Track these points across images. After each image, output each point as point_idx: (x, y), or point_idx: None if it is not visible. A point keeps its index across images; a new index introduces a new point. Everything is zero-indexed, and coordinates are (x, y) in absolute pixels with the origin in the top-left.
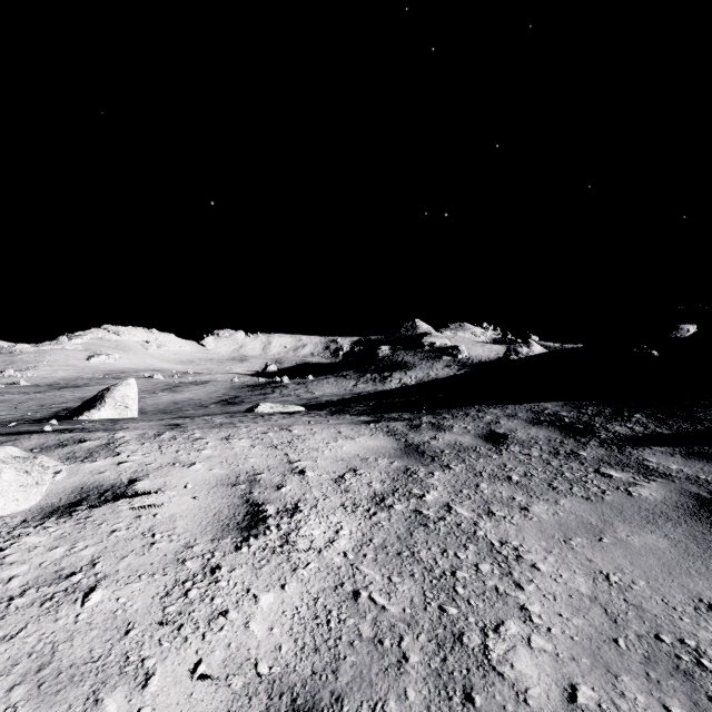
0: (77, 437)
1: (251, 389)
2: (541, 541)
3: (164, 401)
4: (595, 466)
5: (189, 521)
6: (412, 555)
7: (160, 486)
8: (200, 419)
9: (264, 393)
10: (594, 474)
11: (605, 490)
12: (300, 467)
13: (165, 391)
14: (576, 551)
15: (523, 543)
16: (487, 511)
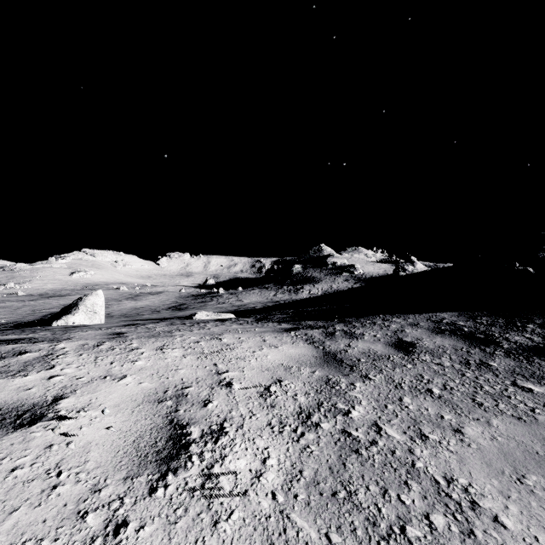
0: (18, 349)
1: (195, 298)
2: (491, 478)
3: (127, 307)
4: (511, 378)
5: (105, 451)
6: (349, 497)
7: (84, 405)
8: (143, 328)
9: (204, 301)
10: (514, 388)
11: (533, 407)
12: (228, 379)
13: (128, 299)
14: (539, 496)
15: (472, 481)
16: (419, 433)
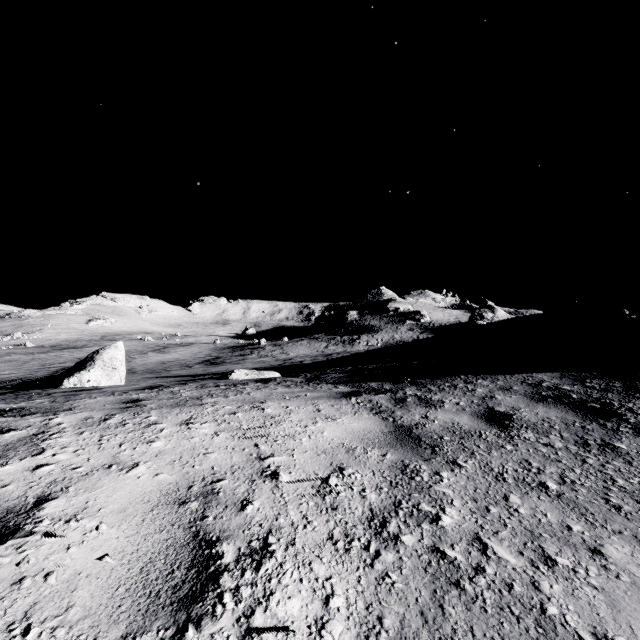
0: (0, 426)
1: (232, 351)
2: None
3: (153, 361)
4: None
5: (98, 587)
6: None
7: (77, 510)
8: (167, 392)
9: (243, 354)
10: None
11: None
12: (273, 467)
13: (154, 351)
14: None
15: None
16: (542, 554)
